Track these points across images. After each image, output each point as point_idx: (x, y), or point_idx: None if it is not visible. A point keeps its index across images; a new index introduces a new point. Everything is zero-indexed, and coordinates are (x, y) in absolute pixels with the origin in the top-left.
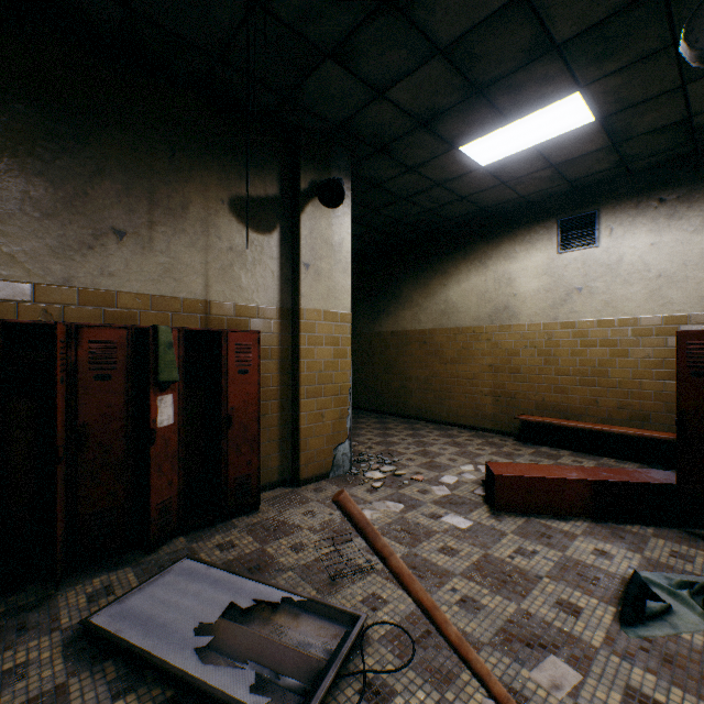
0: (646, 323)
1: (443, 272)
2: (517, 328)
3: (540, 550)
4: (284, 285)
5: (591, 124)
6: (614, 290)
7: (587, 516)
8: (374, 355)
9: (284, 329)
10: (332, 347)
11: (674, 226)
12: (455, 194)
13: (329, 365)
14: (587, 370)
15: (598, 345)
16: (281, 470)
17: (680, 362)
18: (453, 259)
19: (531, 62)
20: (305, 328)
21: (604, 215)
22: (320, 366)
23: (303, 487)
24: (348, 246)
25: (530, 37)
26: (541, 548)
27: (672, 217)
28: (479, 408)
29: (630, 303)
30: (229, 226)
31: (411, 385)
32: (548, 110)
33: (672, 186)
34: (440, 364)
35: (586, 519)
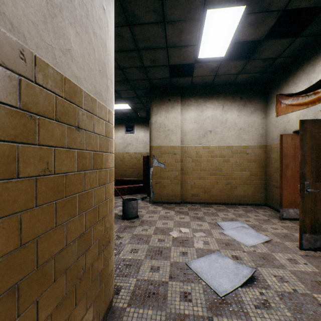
0: (143, 153)
1: None
2: (115, 153)
3: (119, 199)
4: None
5: (131, 109)
6: (137, 145)
7: (129, 194)
8: None
9: None
10: None
11: (148, 132)
12: None
13: None
14: (132, 165)
15: (134, 158)
16: None
17: (143, 162)
18: None
19: (118, 98)
20: None
21: (135, 126)
22: None
23: None
24: None
25: (117, 95)
26: (119, 199)
27: (148, 130)
28: None
29: (140, 148)
30: None
31: None
32: (121, 105)
33: (148, 123)
34: None
35: (128, 195)
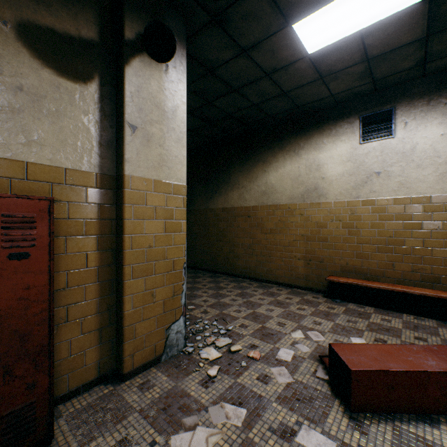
0: (437, 201)
1: (264, 160)
2: (325, 205)
3: None
4: (105, 148)
5: (421, 4)
6: (408, 174)
7: None
8: (209, 227)
9: (105, 199)
10: (165, 220)
11: None
12: (280, 87)
13: (161, 240)
14: (385, 239)
15: (395, 219)
16: (100, 364)
17: None
18: (272, 150)
19: None
20: (130, 198)
21: (400, 111)
22: (150, 241)
23: (127, 383)
24: (182, 116)
25: None
26: None
27: None
28: (293, 269)
29: (423, 183)
30: (16, 57)
31: (238, 250)
32: None
33: None
34: (261, 234)
35: None
